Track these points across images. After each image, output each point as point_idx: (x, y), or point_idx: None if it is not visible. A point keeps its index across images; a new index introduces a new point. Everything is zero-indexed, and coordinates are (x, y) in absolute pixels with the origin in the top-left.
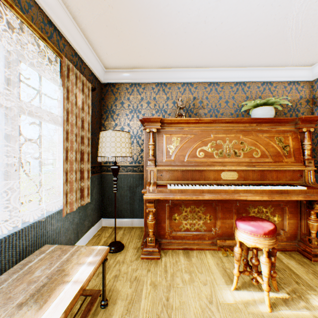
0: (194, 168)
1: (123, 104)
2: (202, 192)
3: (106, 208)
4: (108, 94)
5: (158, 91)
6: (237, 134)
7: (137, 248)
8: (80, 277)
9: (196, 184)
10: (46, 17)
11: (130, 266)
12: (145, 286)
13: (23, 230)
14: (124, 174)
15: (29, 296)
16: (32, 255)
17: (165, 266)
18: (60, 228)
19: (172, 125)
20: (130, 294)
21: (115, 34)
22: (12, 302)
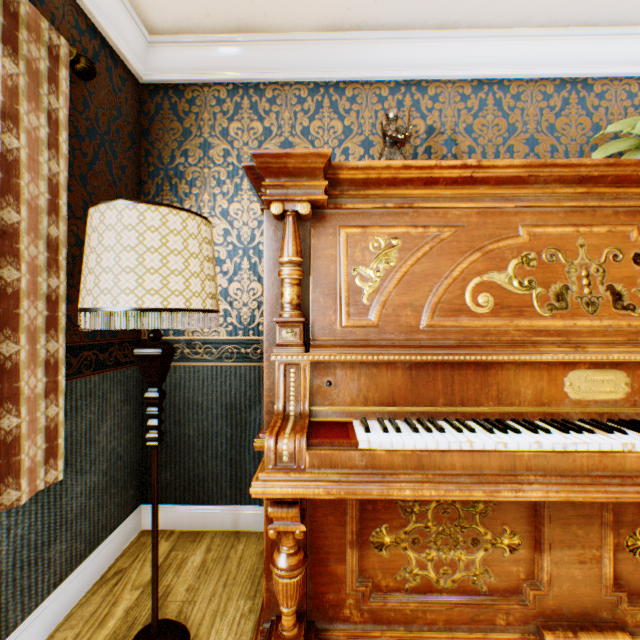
0: (460, 355)
1: (210, 148)
2: (510, 464)
3: None
4: (162, 117)
5: (316, 108)
6: (617, 227)
7: None
8: None
9: (467, 417)
10: None
11: None
12: None
13: None
14: (213, 366)
15: None
16: None
17: None
18: None
19: (370, 193)
20: None
21: None
22: None
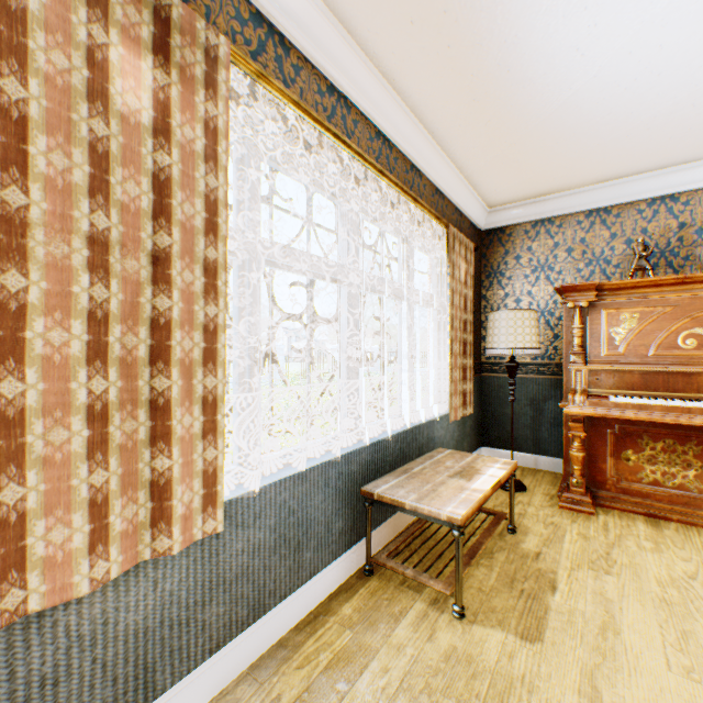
0: (670, 368)
1: (519, 258)
2: (686, 411)
3: (488, 432)
4: (492, 246)
5: (589, 225)
6: None
7: (549, 495)
8: (494, 474)
9: (675, 398)
10: (433, 186)
11: (541, 510)
12: (568, 534)
13: (420, 426)
14: (521, 377)
15: (452, 473)
16: (431, 452)
17: (604, 524)
18: (443, 439)
19: (620, 293)
20: (545, 534)
21: (513, 167)
22: (441, 474)
